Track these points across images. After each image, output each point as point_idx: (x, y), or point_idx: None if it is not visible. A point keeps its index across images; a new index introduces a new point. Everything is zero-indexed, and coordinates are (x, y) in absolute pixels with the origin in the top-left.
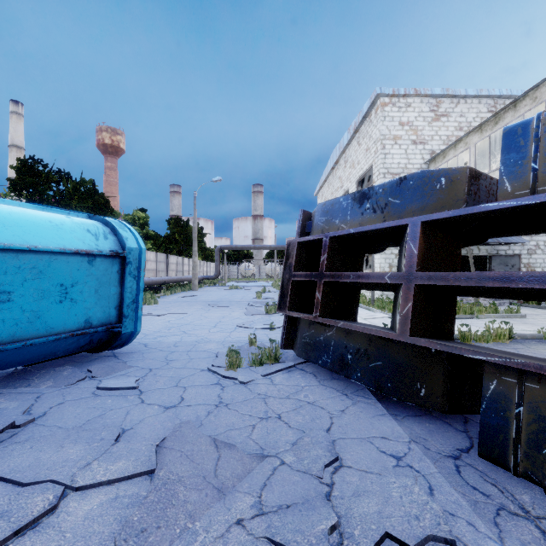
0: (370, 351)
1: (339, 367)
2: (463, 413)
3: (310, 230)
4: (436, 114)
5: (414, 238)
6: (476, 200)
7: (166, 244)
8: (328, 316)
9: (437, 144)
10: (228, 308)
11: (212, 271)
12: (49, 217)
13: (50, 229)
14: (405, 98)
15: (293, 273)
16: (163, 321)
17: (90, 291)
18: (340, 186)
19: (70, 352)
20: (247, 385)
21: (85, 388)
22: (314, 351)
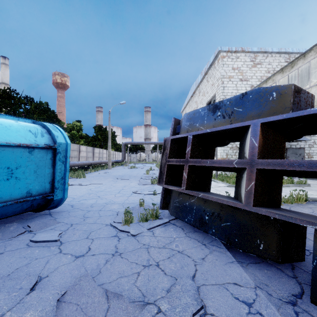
0: (222, 214)
1: (200, 224)
2: (291, 262)
3: (179, 131)
4: (254, 63)
5: (255, 135)
6: (298, 107)
7: (93, 141)
8: (191, 188)
9: (254, 81)
10: (128, 180)
11: (120, 157)
12: (1, 121)
13: (0, 129)
14: (236, 53)
15: (167, 159)
16: (87, 189)
17: (30, 171)
18: (196, 107)
19: (17, 213)
20: (136, 237)
21: (22, 240)
22: (182, 212)
